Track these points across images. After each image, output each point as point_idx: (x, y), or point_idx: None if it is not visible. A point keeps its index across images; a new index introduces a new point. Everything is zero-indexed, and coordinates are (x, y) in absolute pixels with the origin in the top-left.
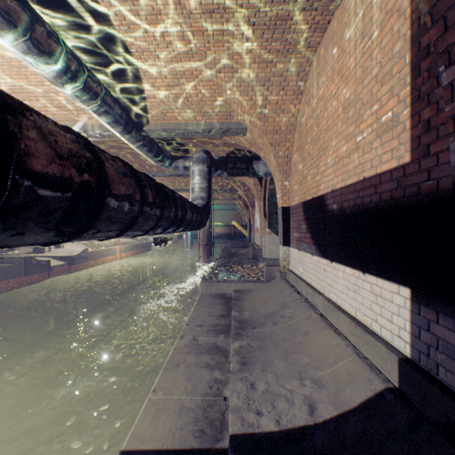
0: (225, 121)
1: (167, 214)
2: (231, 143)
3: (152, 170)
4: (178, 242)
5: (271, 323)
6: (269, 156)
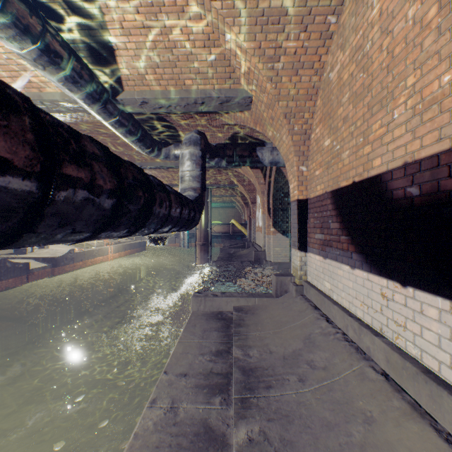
0: (222, 87)
1: (79, 195)
2: (230, 123)
3: (140, 161)
4: (174, 241)
5: (295, 379)
6: (279, 133)
